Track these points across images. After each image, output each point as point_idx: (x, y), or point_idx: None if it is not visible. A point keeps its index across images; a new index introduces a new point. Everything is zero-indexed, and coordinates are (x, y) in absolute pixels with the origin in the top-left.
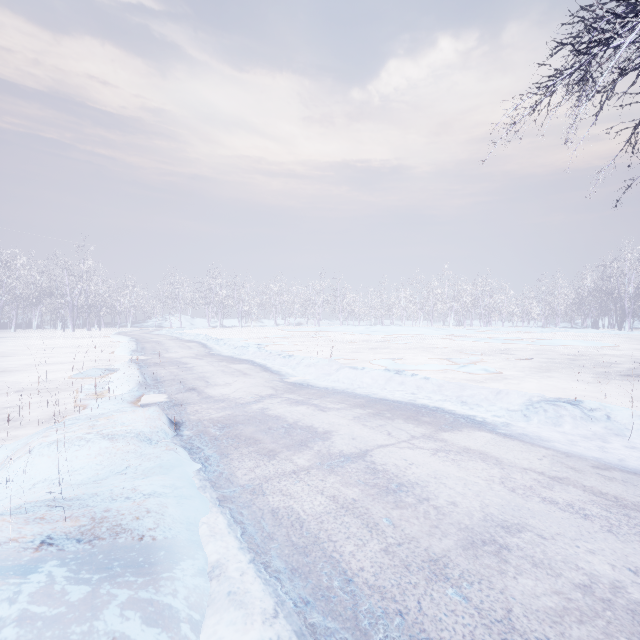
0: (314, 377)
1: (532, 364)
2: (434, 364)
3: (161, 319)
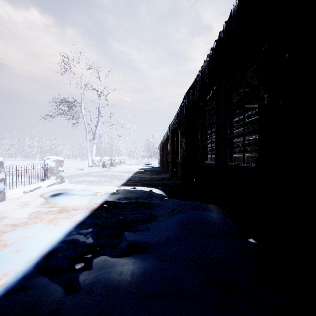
0: None
1: None
2: None
3: None
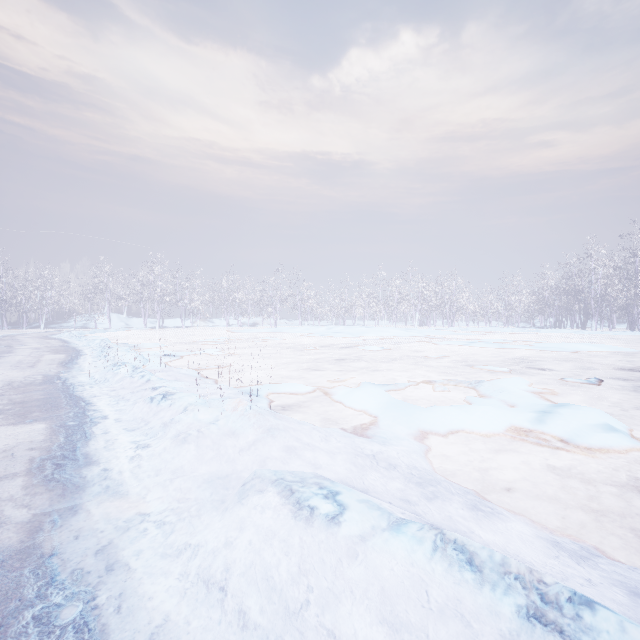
0: (169, 502)
1: (624, 395)
2: (480, 410)
3: (87, 318)
